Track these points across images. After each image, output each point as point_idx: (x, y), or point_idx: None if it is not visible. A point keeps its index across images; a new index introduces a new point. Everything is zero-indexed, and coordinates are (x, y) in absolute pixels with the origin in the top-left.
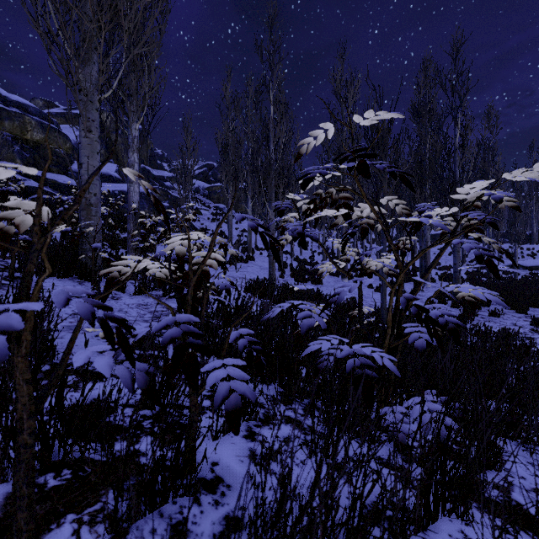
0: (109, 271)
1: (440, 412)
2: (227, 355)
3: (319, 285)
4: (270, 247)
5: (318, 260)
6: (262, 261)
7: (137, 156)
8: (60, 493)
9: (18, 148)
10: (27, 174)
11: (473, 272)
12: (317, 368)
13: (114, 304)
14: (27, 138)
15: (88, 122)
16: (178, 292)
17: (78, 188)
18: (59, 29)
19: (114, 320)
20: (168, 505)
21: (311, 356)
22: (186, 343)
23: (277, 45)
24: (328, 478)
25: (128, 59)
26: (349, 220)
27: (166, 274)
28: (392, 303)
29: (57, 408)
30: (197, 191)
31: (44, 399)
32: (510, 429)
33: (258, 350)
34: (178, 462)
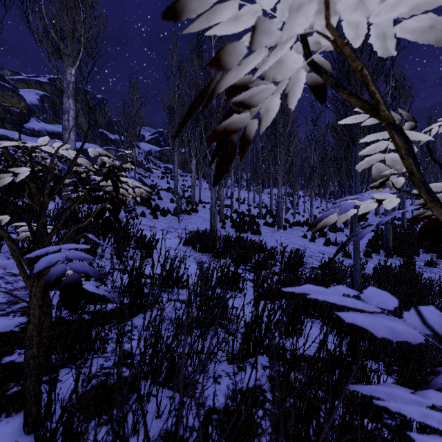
0: None
1: None
2: None
3: (258, 236)
4: None
5: (254, 213)
6: (204, 213)
7: (73, 102)
8: None
9: None
10: None
11: None
12: None
13: None
14: None
15: None
16: None
17: None
18: None
19: None
20: None
21: None
22: None
23: None
24: None
25: None
26: None
27: None
28: (330, 253)
29: None
30: (149, 153)
31: None
32: None
33: None
34: None
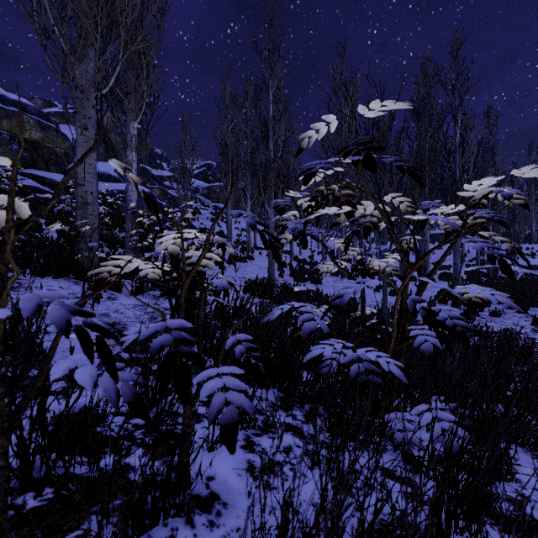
0: (99, 272)
1: (453, 424)
2: (225, 359)
3: (319, 285)
4: (270, 246)
5: (318, 260)
6: (261, 261)
7: (135, 155)
8: (39, 516)
9: (16, 147)
10: (25, 173)
11: (473, 272)
12: (319, 374)
13: (110, 305)
14: (25, 137)
15: (85, 119)
16: (171, 294)
17: (75, 186)
18: (54, 25)
19: (94, 328)
20: (159, 528)
21: (312, 360)
22: (177, 351)
23: (276, 44)
24: (336, 508)
25: (125, 55)
26: (353, 218)
27: (159, 274)
28: (392, 303)
29: (39, 420)
30: (196, 191)
31: (19, 415)
32: (519, 436)
33: (257, 358)
34: (170, 480)
